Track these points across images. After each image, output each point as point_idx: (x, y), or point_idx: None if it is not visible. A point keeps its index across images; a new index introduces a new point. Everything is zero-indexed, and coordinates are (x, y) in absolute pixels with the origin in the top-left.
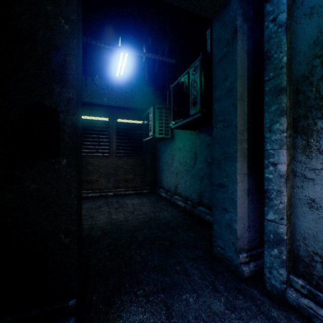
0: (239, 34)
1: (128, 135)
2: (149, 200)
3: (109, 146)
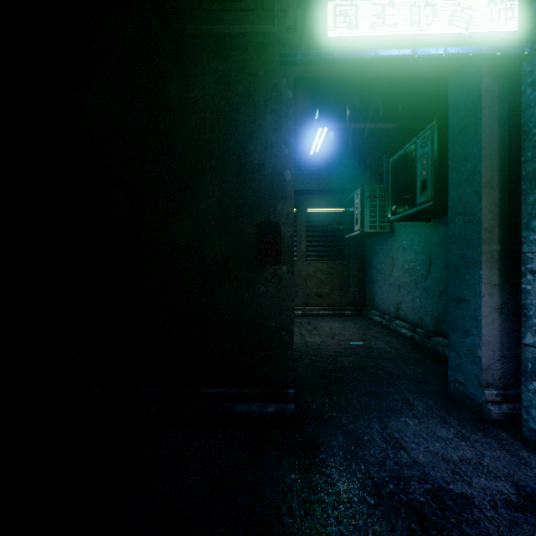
0: (486, 99)
1: (322, 229)
2: (354, 325)
3: (296, 247)
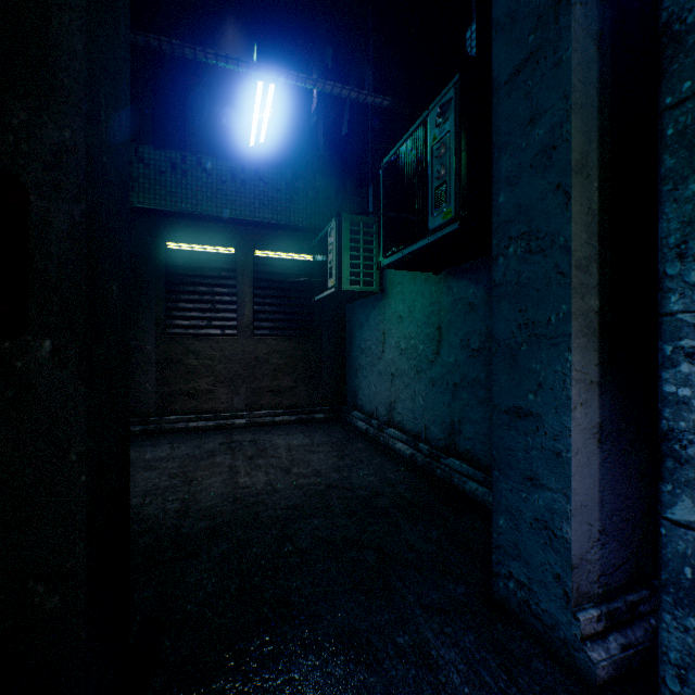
0: None
1: (280, 286)
2: (328, 438)
3: (237, 313)
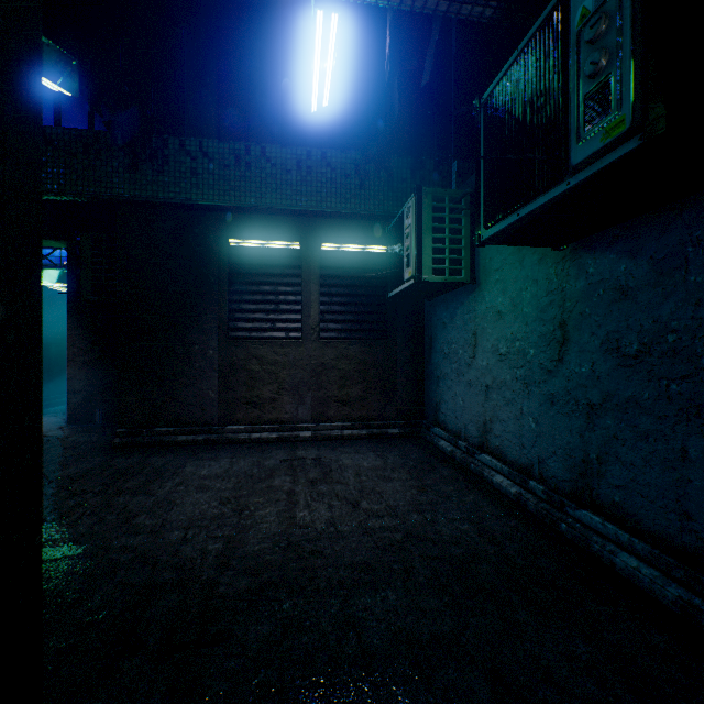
0: None
1: (349, 283)
2: (404, 461)
3: (302, 314)
